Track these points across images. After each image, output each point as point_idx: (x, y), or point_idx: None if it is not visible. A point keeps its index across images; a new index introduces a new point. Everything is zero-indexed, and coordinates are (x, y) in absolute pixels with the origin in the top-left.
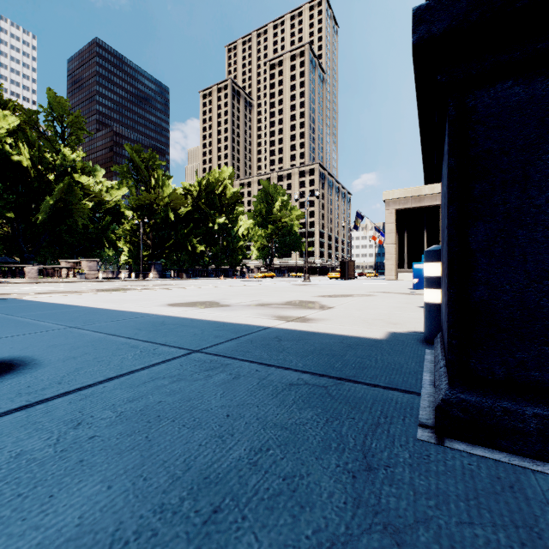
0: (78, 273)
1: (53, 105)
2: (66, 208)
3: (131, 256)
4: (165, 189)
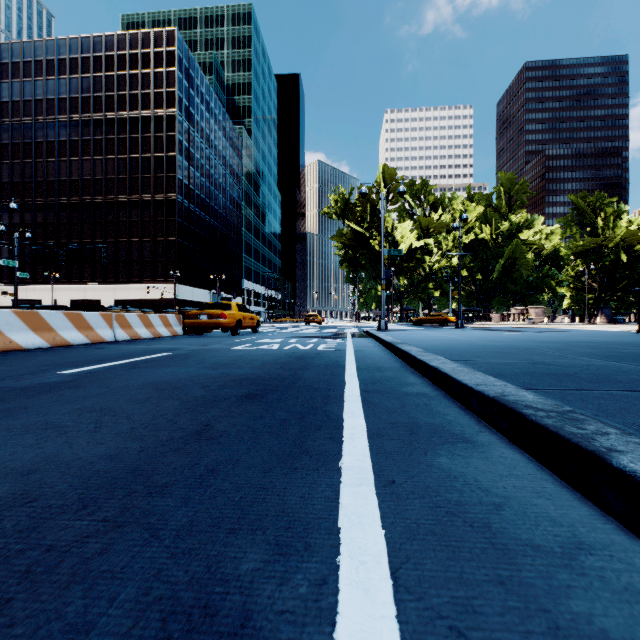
0: (527, 318)
1: (502, 184)
2: (513, 264)
3: (573, 301)
4: (615, 229)
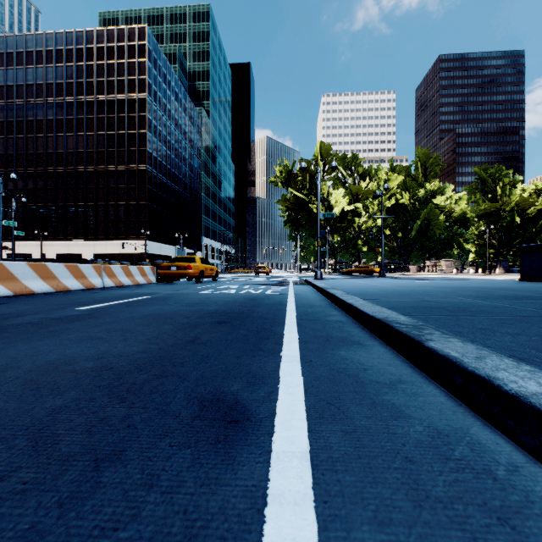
0: (439, 269)
1: (419, 158)
2: (428, 225)
3: (477, 255)
4: (511, 196)
